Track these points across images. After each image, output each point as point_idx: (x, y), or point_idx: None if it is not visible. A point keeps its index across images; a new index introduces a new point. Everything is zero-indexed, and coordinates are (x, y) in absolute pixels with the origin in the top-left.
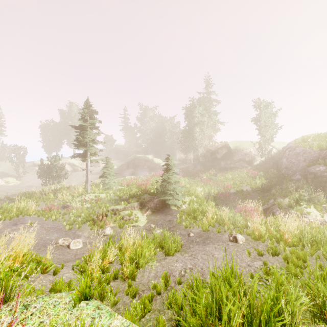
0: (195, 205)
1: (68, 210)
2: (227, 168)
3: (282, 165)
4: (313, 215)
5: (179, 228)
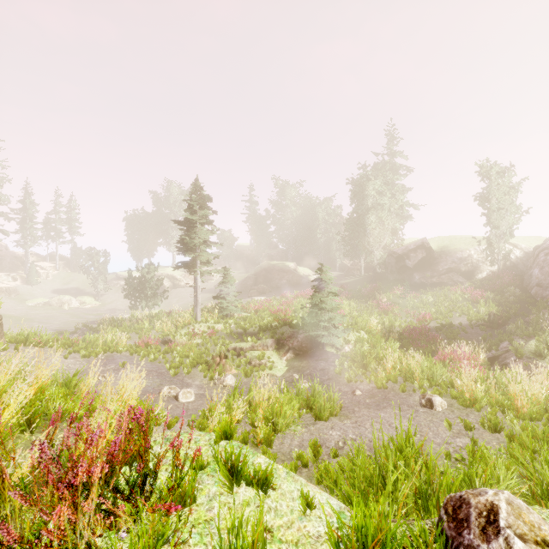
0: (366, 346)
1: (171, 347)
2: (426, 285)
3: (531, 280)
4: None
5: (337, 382)
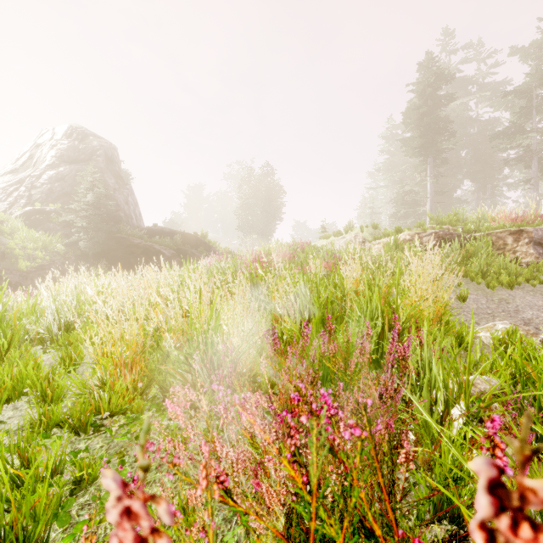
0: None
1: None
2: None
3: None
4: None
5: None
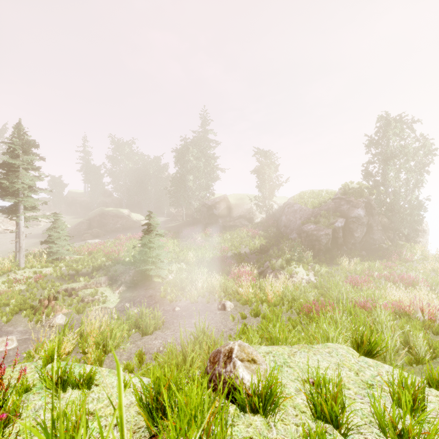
0: (184, 273)
1: None
2: (226, 227)
3: (281, 223)
4: (301, 274)
5: (162, 304)
